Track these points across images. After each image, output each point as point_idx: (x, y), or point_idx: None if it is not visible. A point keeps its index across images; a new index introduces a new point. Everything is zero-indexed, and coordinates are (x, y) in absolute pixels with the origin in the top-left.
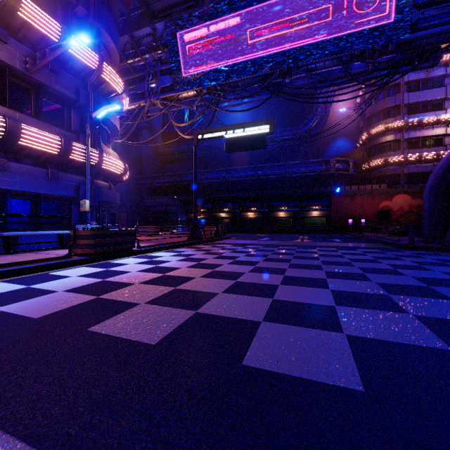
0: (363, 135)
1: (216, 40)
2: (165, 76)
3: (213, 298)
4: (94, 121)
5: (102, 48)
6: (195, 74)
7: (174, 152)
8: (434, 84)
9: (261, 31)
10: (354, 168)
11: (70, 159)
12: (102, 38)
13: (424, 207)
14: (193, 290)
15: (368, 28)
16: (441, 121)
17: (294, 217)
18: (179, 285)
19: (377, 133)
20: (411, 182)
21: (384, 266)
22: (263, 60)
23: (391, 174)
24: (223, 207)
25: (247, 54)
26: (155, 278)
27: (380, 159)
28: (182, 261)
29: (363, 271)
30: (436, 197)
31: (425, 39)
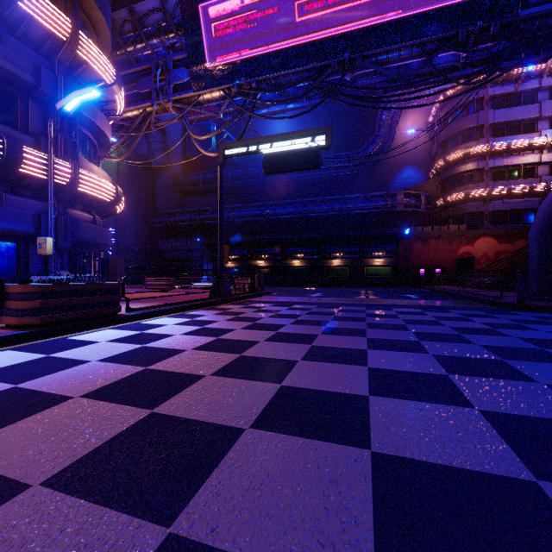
0: (438, 163)
1: (251, 17)
2: (179, 68)
3: (228, 452)
4: (66, 120)
5: (82, 17)
6: (220, 66)
7: (198, 181)
8: (525, 100)
9: (313, 5)
10: (426, 204)
11: (22, 173)
12: (81, 1)
13: (530, 251)
14: (187, 417)
15: (463, 1)
16: (534, 147)
17: (352, 266)
18: (163, 402)
19: (455, 160)
20: (497, 222)
21: (519, 342)
22: (316, 46)
23: (473, 211)
24: (261, 253)
25: (293, 37)
26: (123, 378)
27: (458, 193)
28: (191, 336)
29: (498, 355)
30: (549, 238)
31: (539, 20)
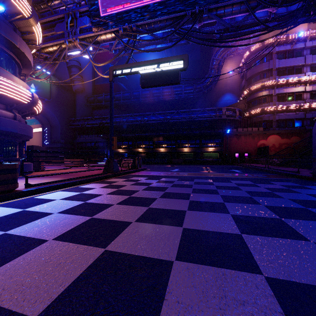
0: (245, 91)
1: None
2: (83, 17)
3: None
4: None
5: None
6: (111, 14)
7: (102, 100)
8: (296, 54)
9: None
10: (239, 115)
11: None
12: None
13: (313, 142)
14: None
15: None
16: (302, 82)
17: (195, 152)
18: None
19: (255, 89)
20: (280, 126)
21: None
22: (176, 1)
23: (266, 119)
24: (140, 144)
25: None
26: None
27: (258, 109)
28: (66, 215)
29: None
30: None
31: None
